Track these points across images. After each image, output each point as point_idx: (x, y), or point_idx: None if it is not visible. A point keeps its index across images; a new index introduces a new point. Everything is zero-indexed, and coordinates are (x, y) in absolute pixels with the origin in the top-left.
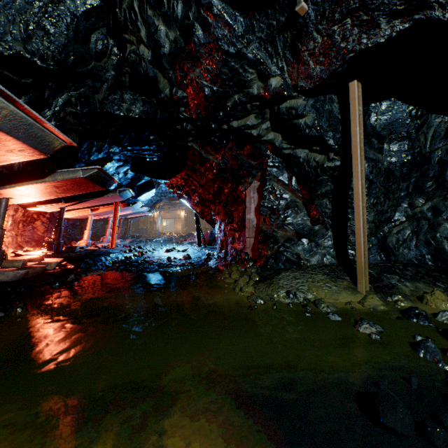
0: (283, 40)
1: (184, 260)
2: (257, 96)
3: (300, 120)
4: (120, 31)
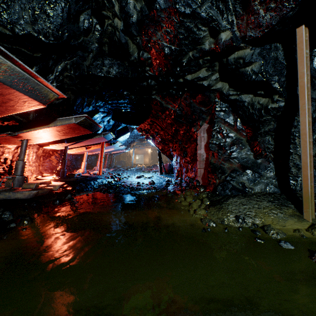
0: None
1: (149, 185)
2: (208, 51)
3: (247, 67)
4: (100, 9)
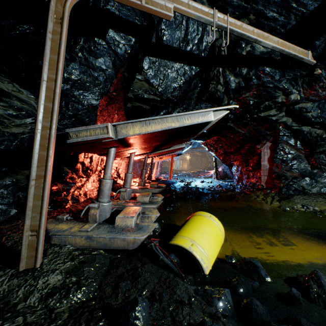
0: (303, 80)
1: (219, 188)
2: (280, 103)
3: (308, 113)
4: (209, 80)
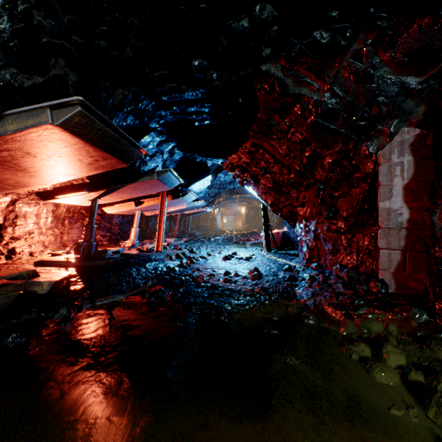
0: None
1: (251, 280)
2: None
3: None
4: None
